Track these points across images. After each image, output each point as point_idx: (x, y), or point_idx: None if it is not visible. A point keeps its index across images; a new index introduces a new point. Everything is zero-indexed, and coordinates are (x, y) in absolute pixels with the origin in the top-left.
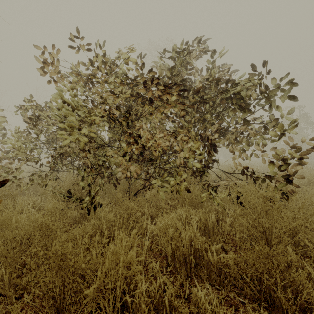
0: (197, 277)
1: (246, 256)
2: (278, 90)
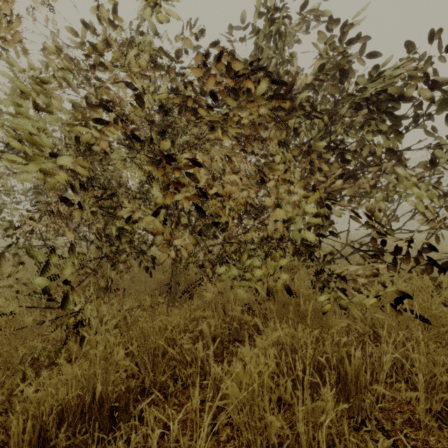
0: None
1: None
2: None
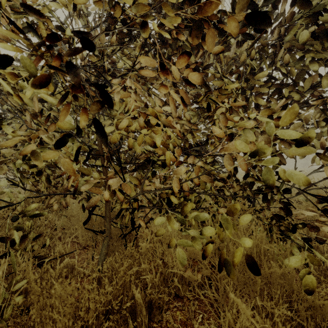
0: None
1: None
2: None
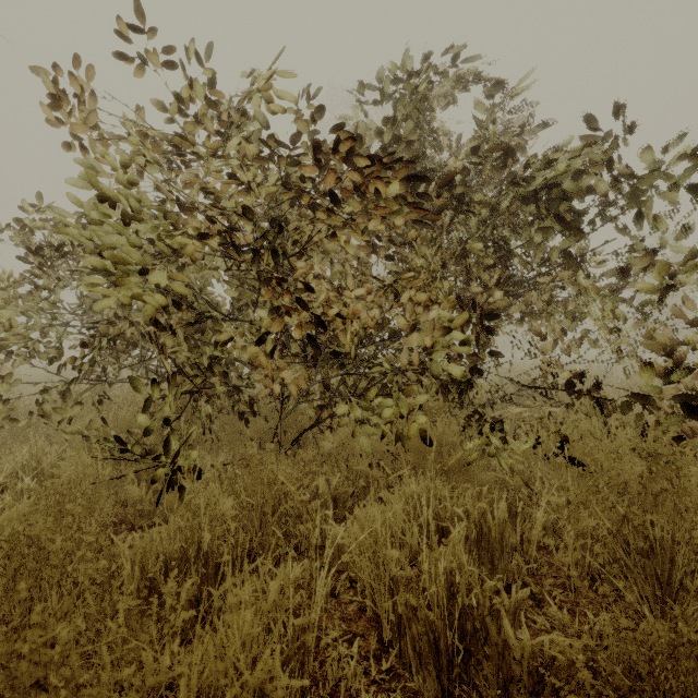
0: (469, 691)
1: (635, 657)
2: (661, 175)
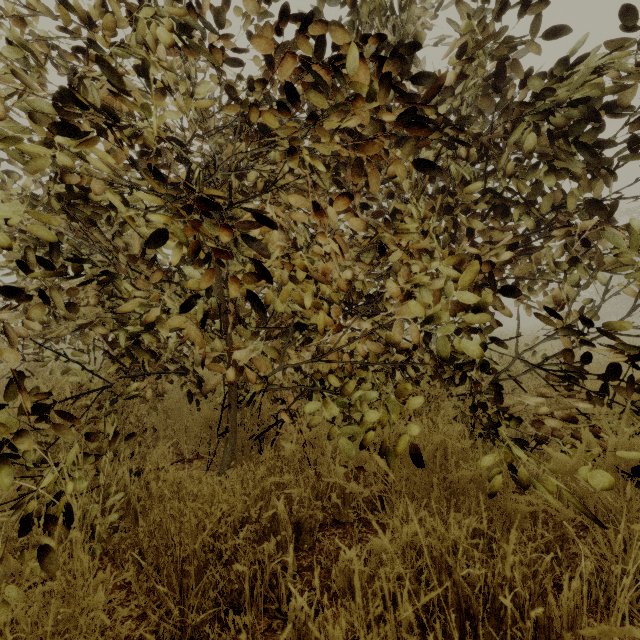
0: None
1: None
2: None
